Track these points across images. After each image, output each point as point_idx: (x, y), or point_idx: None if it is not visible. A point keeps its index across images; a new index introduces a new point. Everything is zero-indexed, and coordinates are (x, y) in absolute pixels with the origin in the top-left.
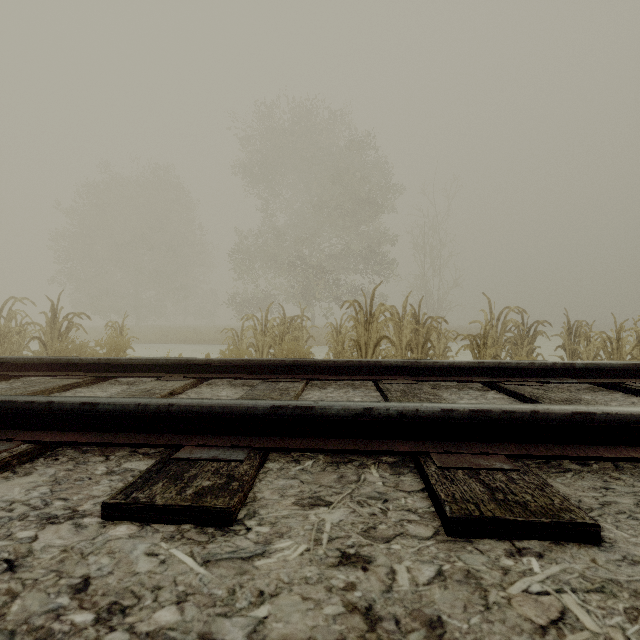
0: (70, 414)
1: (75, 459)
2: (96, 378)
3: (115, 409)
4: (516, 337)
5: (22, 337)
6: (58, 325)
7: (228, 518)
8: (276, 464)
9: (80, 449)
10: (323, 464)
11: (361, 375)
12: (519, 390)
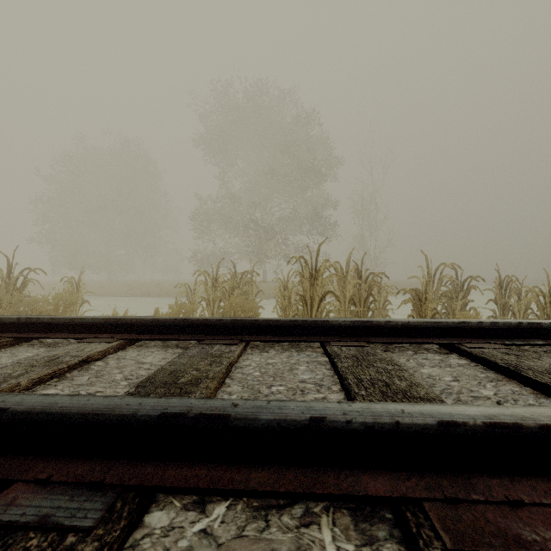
0: None
1: None
2: (15, 339)
3: None
4: (451, 291)
5: None
6: (13, 280)
7: None
8: (164, 513)
9: None
10: (242, 513)
11: (306, 336)
12: (487, 355)
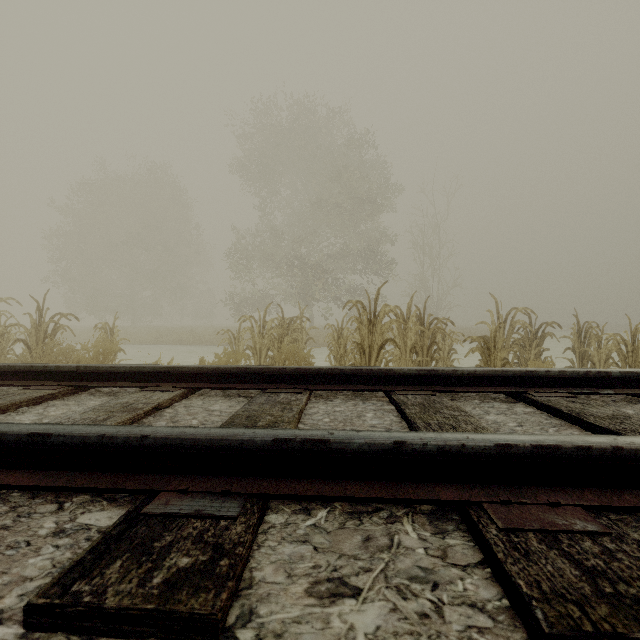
0: (16, 447)
1: (18, 509)
2: (74, 388)
3: (72, 442)
4: (524, 339)
5: (6, 339)
6: (44, 327)
7: (212, 630)
8: (280, 516)
9: (30, 491)
10: (341, 515)
11: (371, 385)
12: (553, 403)
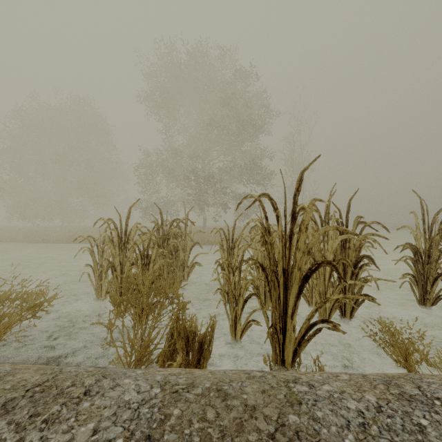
0: None
1: None
2: None
3: None
4: None
5: None
6: None
7: None
8: None
9: None
10: None
11: None
12: None
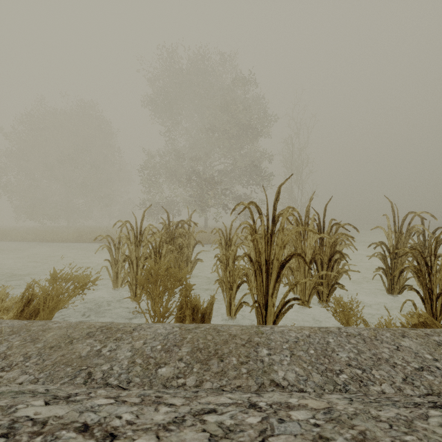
0: None
1: None
2: None
3: None
4: (419, 244)
5: None
6: None
7: None
8: None
9: None
10: None
11: None
12: None
